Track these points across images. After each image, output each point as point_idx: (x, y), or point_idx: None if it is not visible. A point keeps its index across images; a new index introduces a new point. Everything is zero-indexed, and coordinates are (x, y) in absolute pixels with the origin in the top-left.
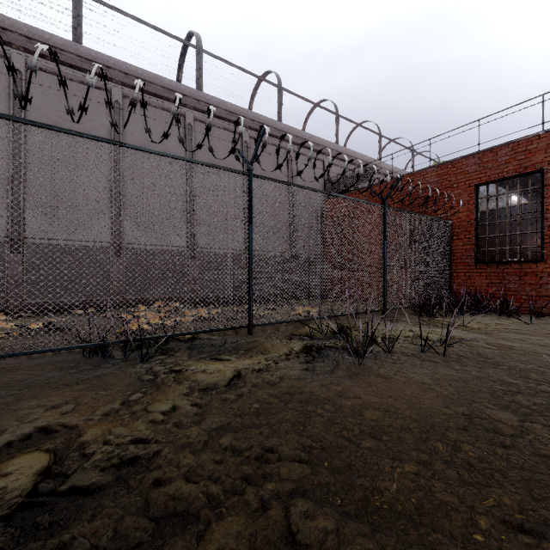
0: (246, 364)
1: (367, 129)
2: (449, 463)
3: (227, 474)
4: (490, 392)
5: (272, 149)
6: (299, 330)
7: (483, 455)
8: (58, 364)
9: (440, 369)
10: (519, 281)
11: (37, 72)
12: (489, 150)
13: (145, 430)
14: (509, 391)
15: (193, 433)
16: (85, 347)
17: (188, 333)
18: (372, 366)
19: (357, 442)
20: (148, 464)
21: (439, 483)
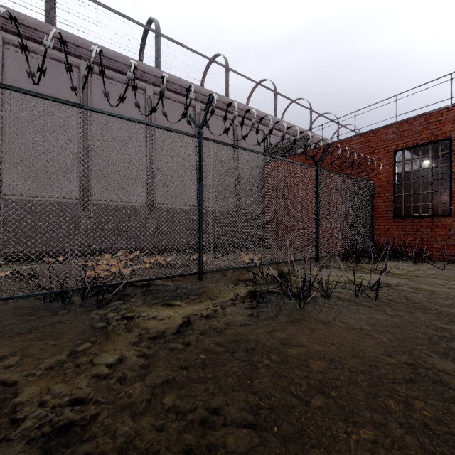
0: (195, 310)
1: (300, 105)
2: (404, 426)
3: (167, 446)
4: (426, 338)
5: (221, 120)
6: (244, 276)
7: (438, 414)
8: (19, 311)
9: (375, 314)
10: (431, 232)
11: (13, 49)
12: (405, 121)
13: (86, 388)
14: (443, 337)
15: (136, 391)
16: (44, 295)
17: (143, 279)
18: (312, 311)
19: (305, 399)
20: (82, 432)
21: (401, 454)
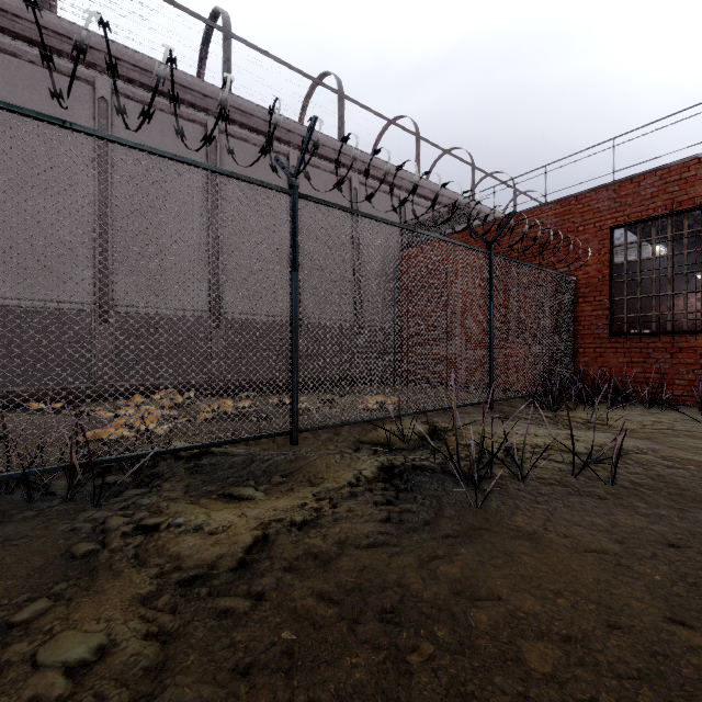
0: (280, 511)
1: (456, 157)
2: None
3: None
4: None
5: (331, 179)
6: (370, 434)
7: None
8: None
9: (618, 516)
10: (671, 360)
11: None
12: (628, 180)
13: None
14: None
15: None
16: None
17: (189, 447)
18: (500, 510)
19: None
20: None
21: None
